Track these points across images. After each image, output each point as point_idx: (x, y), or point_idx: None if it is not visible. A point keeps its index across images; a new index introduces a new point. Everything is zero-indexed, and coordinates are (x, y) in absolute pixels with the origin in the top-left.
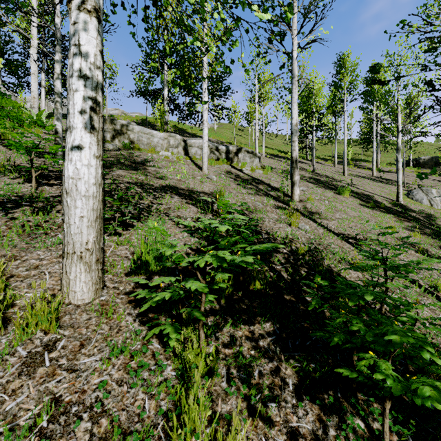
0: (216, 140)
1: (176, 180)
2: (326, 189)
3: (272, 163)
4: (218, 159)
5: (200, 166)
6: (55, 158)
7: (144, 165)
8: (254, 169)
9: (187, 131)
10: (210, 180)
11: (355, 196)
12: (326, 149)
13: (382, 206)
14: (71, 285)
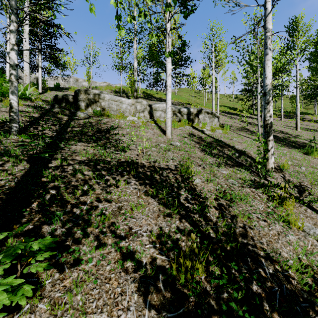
0: (177, 102)
1: (138, 152)
2: (290, 149)
3: (227, 121)
4: (180, 120)
5: (164, 129)
6: (9, 134)
7: (108, 133)
8: (215, 129)
9: (153, 96)
10: (174, 147)
11: None
12: None
13: None
14: None
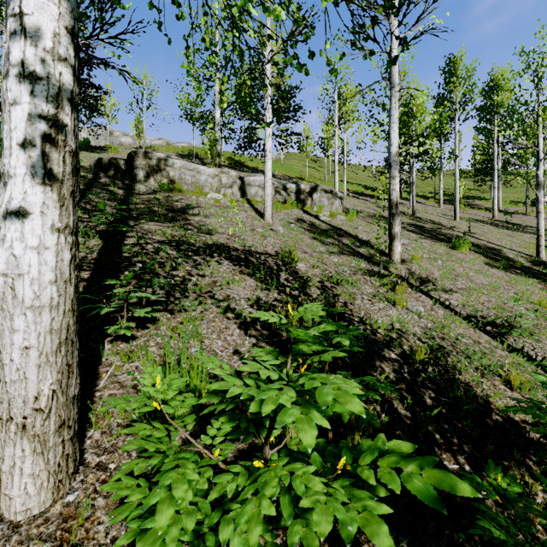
0: (283, 176)
1: (228, 235)
2: (434, 242)
3: (357, 205)
4: (285, 201)
5: (262, 212)
6: None
7: (185, 213)
8: (334, 214)
9: (245, 165)
10: (275, 232)
11: (476, 251)
12: (426, 184)
13: (518, 265)
14: (4, 483)
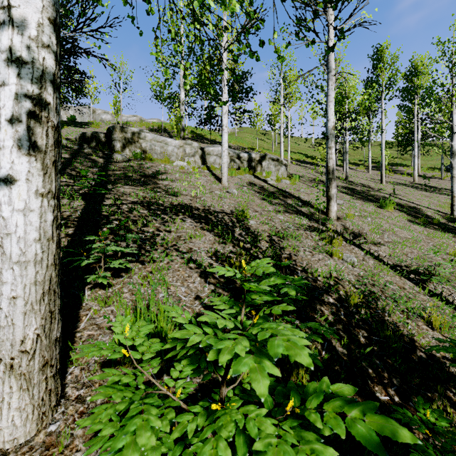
0: (237, 146)
1: (191, 197)
2: (365, 202)
3: (299, 171)
4: (239, 168)
5: (219, 177)
6: None
7: (155, 178)
8: (280, 179)
9: (205, 137)
10: (230, 194)
11: (400, 210)
12: (357, 153)
13: (436, 222)
14: None
